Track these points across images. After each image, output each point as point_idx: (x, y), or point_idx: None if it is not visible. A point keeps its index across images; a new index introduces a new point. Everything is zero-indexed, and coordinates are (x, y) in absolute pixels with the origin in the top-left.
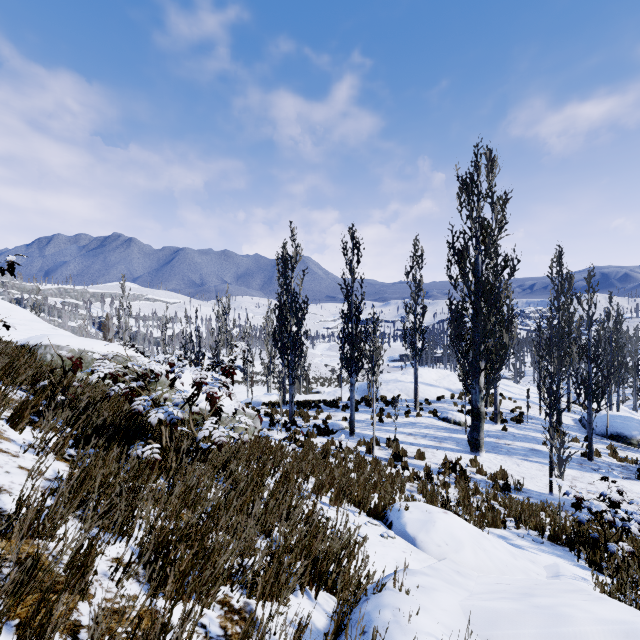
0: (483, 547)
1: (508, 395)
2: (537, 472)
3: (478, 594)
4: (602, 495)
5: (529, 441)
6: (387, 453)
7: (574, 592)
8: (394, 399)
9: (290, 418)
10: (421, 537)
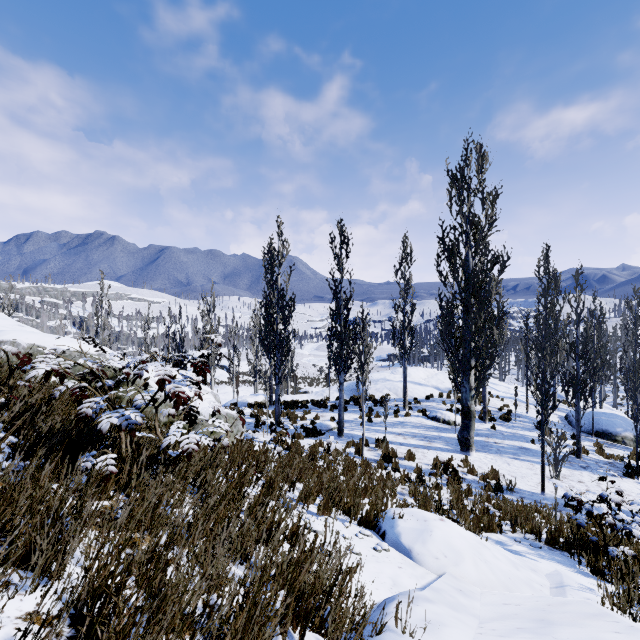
0: (484, 558)
1: (495, 393)
2: (527, 471)
3: (488, 621)
4: (601, 496)
5: (518, 439)
6: (377, 454)
7: (598, 618)
8: (383, 398)
9: (277, 419)
10: (417, 549)
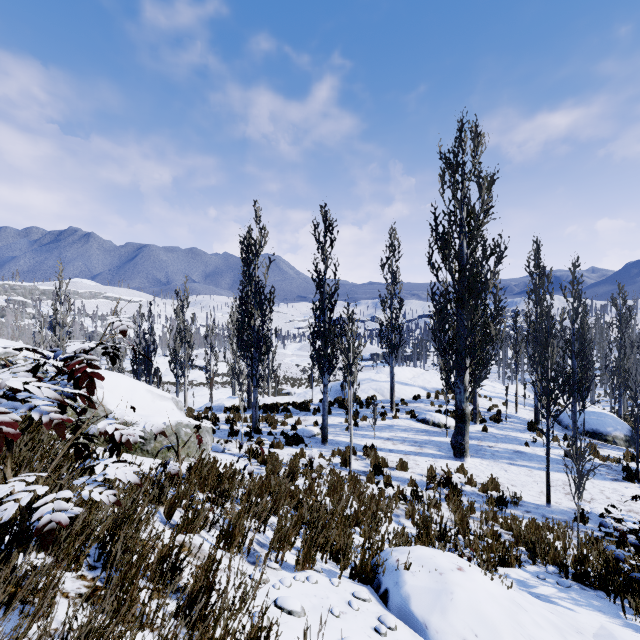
0: (527, 632)
1: (482, 393)
2: (527, 478)
3: None
4: None
5: (511, 442)
6: (365, 464)
7: None
8: (369, 400)
9: (254, 425)
10: (435, 623)
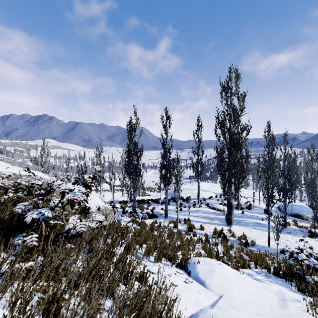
0: (243, 285)
1: (243, 195)
2: (260, 235)
3: None
4: (302, 250)
5: (255, 218)
6: (184, 227)
7: None
8: (187, 198)
9: (133, 209)
10: (208, 281)
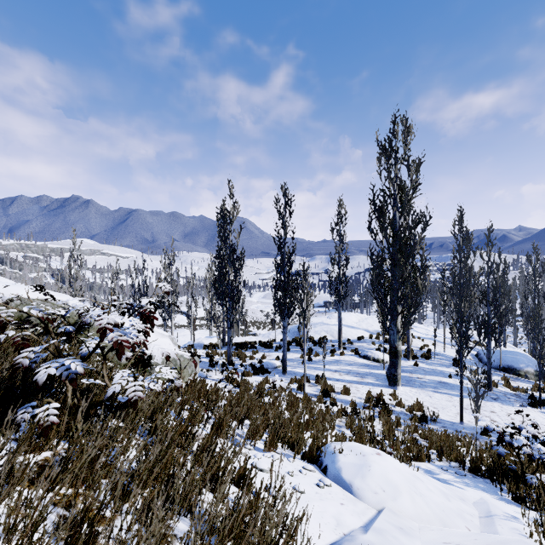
0: (419, 491)
1: (417, 335)
2: (447, 403)
3: None
4: (519, 429)
5: (437, 375)
6: (316, 389)
7: None
8: (321, 340)
9: (228, 359)
10: (357, 483)
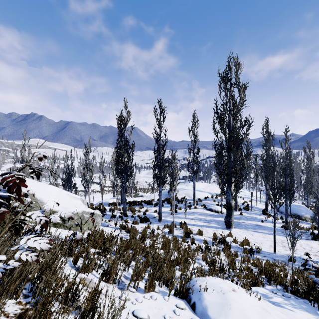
0: None
1: (239, 195)
2: (263, 239)
3: None
4: None
5: (254, 220)
6: (181, 232)
7: None
8: (182, 199)
9: (124, 212)
10: None
